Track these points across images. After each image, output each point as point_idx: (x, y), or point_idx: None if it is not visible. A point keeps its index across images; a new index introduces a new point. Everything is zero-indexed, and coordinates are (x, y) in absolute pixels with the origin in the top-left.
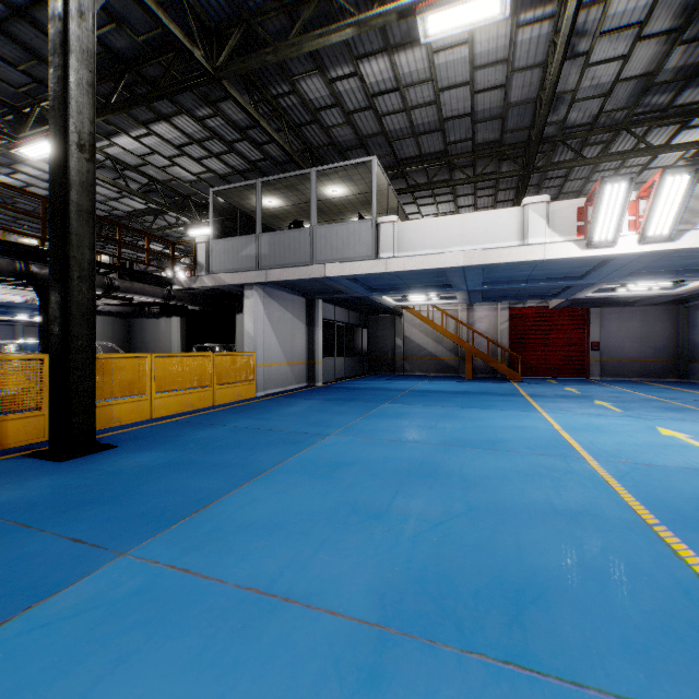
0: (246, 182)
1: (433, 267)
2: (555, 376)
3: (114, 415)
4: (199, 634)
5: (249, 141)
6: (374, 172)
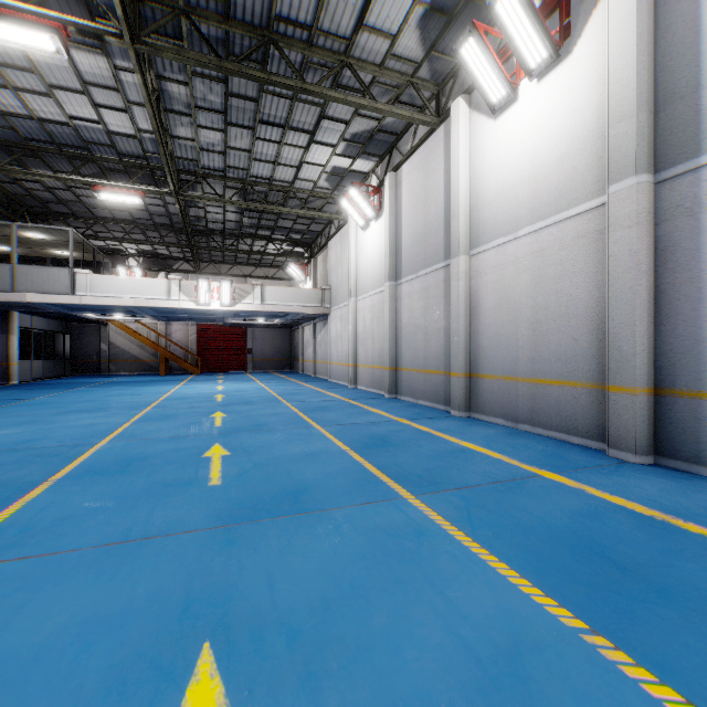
0: None
1: (115, 305)
2: (227, 371)
3: None
4: (7, 418)
5: None
6: (71, 238)
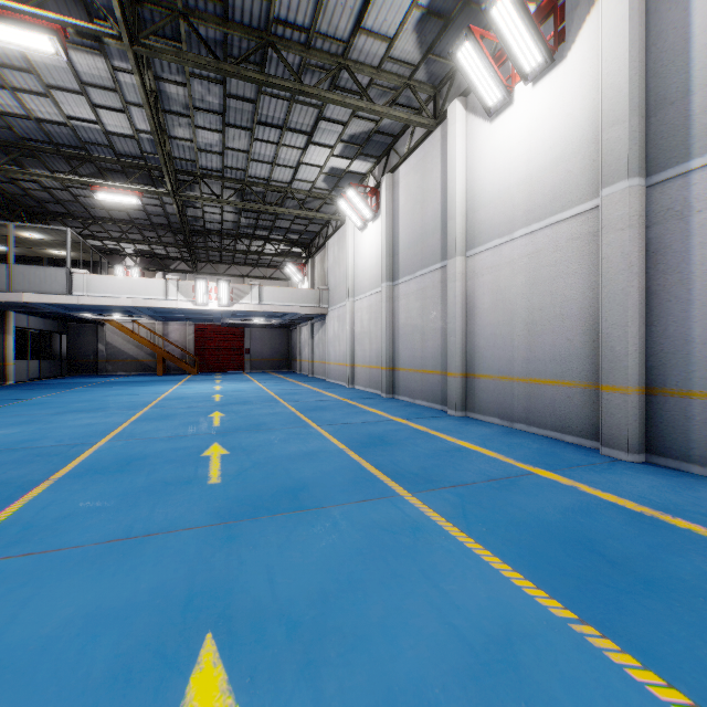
0: None
1: (112, 305)
2: (225, 371)
3: None
4: (5, 418)
5: None
6: (68, 238)
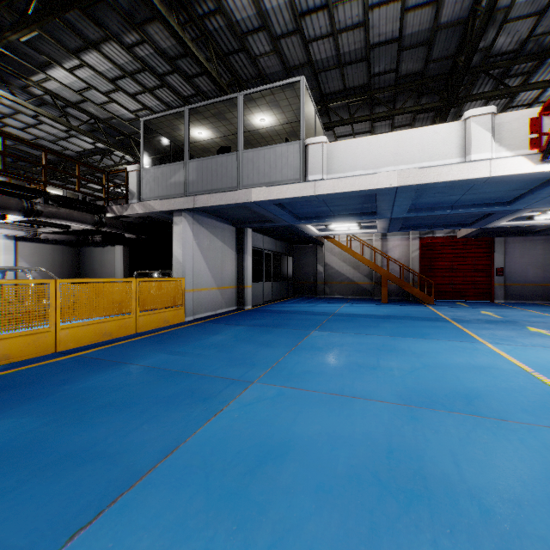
0: (174, 110)
1: (364, 188)
2: (462, 299)
3: (1, 352)
4: None
5: (179, 73)
6: (301, 92)
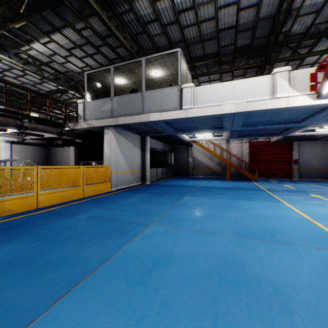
0: (105, 67)
1: (215, 113)
2: (273, 178)
3: (6, 208)
4: None
5: (108, 46)
6: (179, 57)
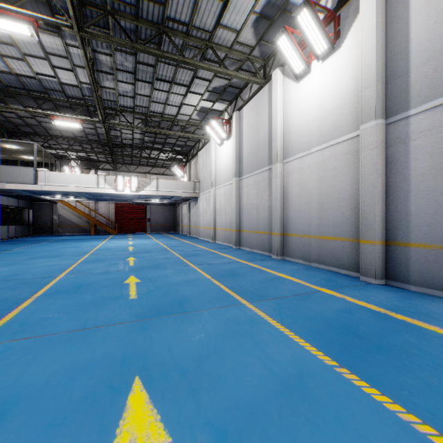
0: None
1: (63, 191)
2: (134, 232)
3: None
4: None
5: None
6: (35, 148)
